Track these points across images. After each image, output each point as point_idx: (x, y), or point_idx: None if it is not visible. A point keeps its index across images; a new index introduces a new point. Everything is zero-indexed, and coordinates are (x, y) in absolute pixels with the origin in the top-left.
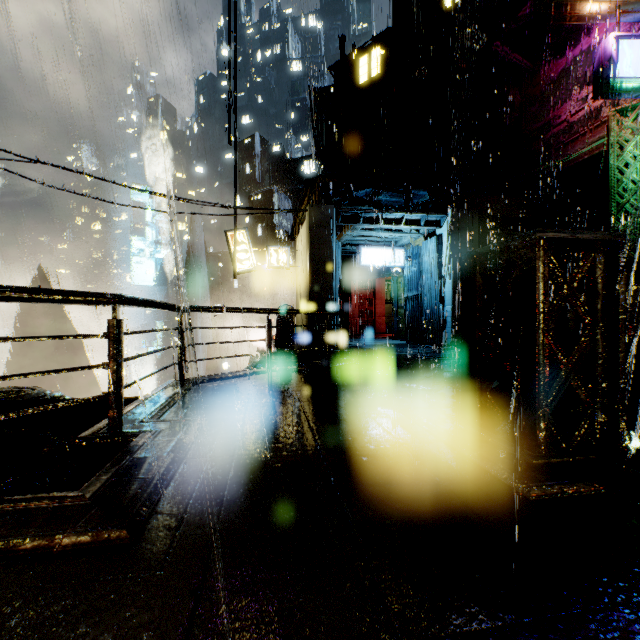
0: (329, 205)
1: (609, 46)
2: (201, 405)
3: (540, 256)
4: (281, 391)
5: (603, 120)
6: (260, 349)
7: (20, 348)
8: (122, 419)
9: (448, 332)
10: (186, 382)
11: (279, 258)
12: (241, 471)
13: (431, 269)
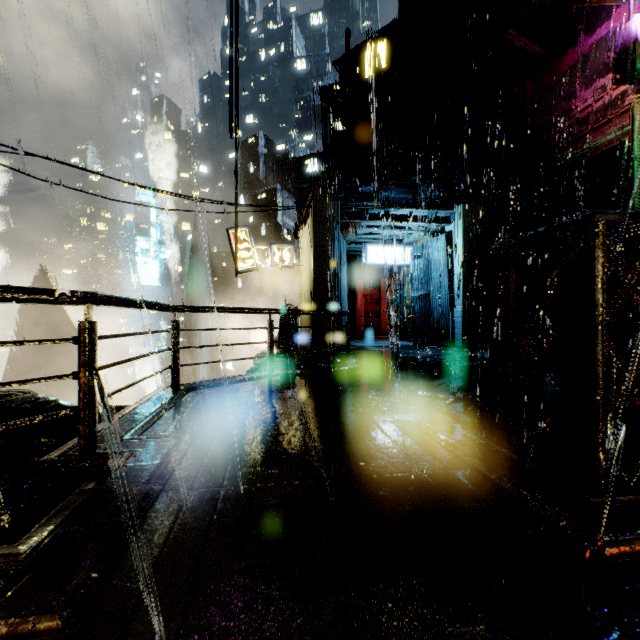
0: (334, 201)
1: (634, 28)
2: (192, 417)
3: (599, 243)
4: (282, 399)
5: (624, 109)
6: (263, 350)
7: (20, 349)
8: (95, 437)
9: (458, 333)
10: (179, 388)
11: (282, 256)
12: (228, 510)
13: (440, 267)
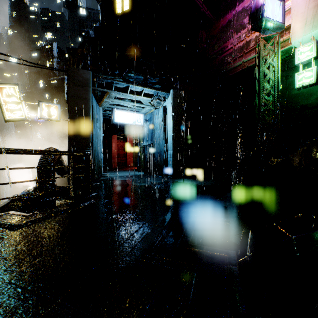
0: (86, 70)
1: None
2: None
3: None
4: None
5: (250, 49)
6: None
7: None
8: None
9: (170, 167)
10: None
11: (50, 112)
12: None
13: (160, 127)
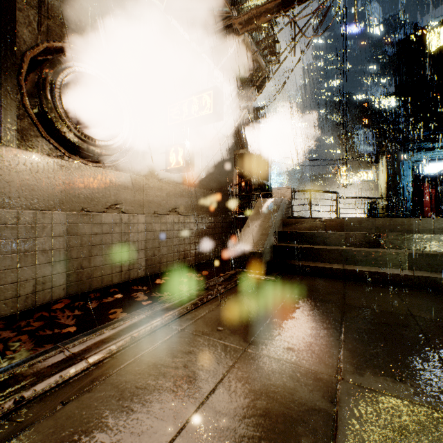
0: (399, 147)
1: None
2: None
3: None
4: None
5: None
6: None
7: None
8: (338, 216)
9: None
10: None
11: (368, 176)
12: None
13: None
